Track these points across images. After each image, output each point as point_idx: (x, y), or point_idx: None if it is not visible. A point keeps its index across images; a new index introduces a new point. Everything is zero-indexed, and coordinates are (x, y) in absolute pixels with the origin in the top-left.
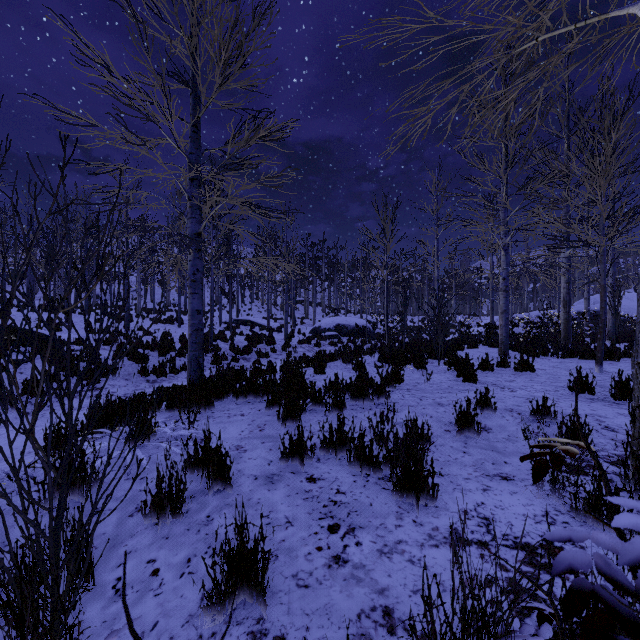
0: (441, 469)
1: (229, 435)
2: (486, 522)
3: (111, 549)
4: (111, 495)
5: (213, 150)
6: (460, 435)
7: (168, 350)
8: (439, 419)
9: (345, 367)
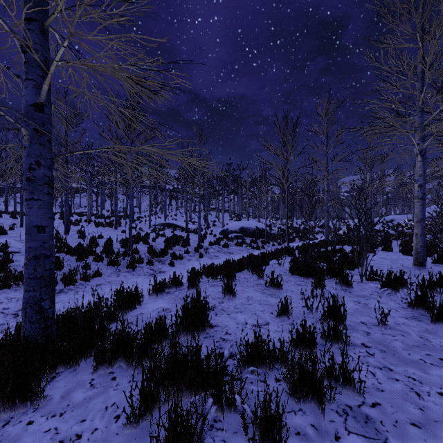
0: None
1: None
2: None
3: None
4: None
5: None
6: None
7: (87, 255)
8: None
9: (256, 282)
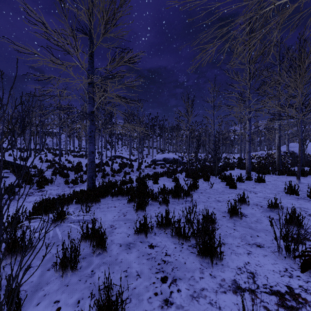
0: (222, 240)
1: (107, 218)
2: (252, 275)
3: (34, 292)
4: (28, 267)
5: (100, 68)
6: (231, 219)
7: (79, 171)
8: (219, 209)
9: (168, 180)
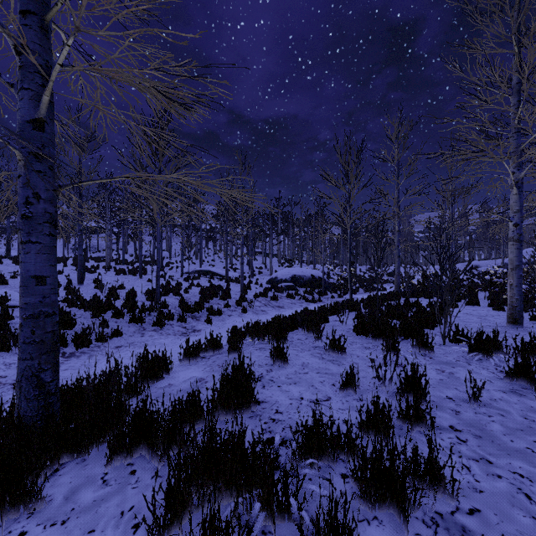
0: None
1: None
2: None
3: None
4: None
5: None
6: None
7: (104, 310)
8: None
9: (313, 345)
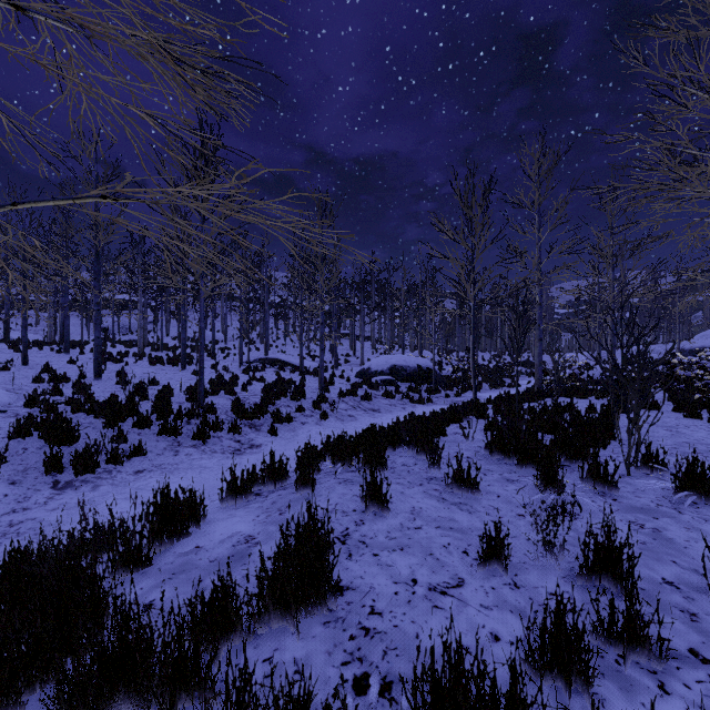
0: None
1: None
2: None
3: None
4: None
5: None
6: None
7: (123, 416)
8: None
9: (427, 475)
